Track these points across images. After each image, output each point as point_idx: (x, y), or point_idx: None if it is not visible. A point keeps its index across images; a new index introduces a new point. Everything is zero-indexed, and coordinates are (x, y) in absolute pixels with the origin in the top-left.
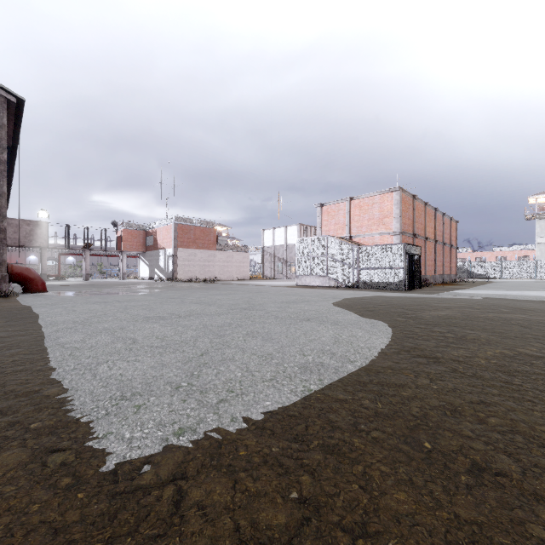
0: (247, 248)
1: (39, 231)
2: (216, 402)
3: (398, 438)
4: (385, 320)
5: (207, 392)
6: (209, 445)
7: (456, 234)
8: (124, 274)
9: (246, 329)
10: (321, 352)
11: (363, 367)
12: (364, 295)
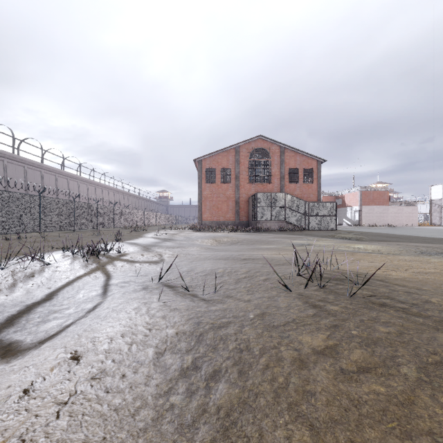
0: (415, 202)
1: None
2: None
3: None
4: None
5: None
6: None
7: None
8: None
9: None
10: None
11: None
12: None
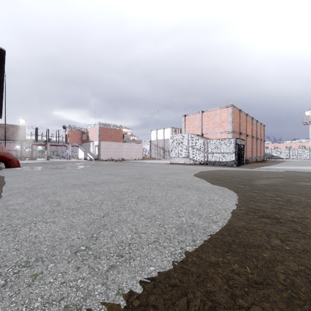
0: (141, 141)
1: (20, 131)
2: (106, 269)
3: None
4: (230, 187)
5: (100, 258)
6: None
7: (264, 133)
8: (70, 156)
9: (138, 193)
10: (191, 213)
11: (224, 227)
12: (212, 169)
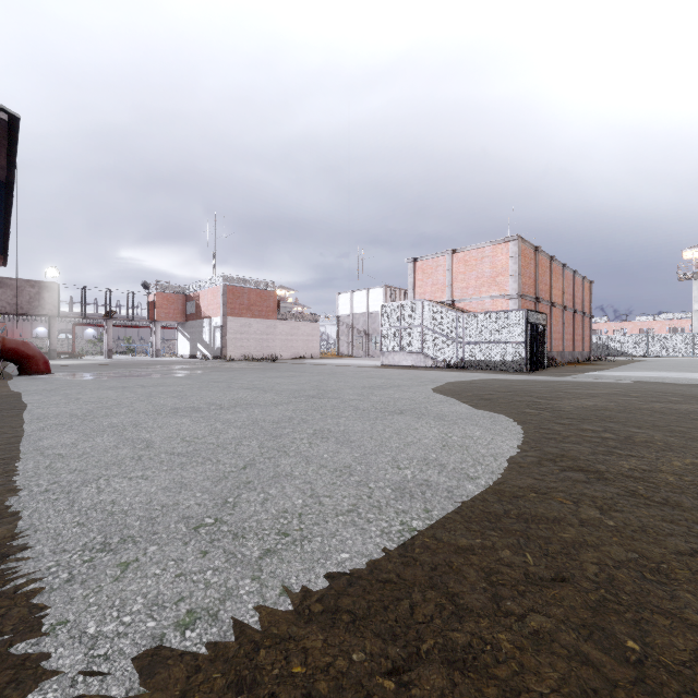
0: (317, 317)
1: (47, 294)
2: (258, 555)
3: (577, 630)
4: (509, 413)
5: (244, 537)
6: (238, 651)
7: (590, 298)
8: (158, 351)
9: (313, 426)
10: (424, 462)
11: (489, 487)
12: (473, 377)
